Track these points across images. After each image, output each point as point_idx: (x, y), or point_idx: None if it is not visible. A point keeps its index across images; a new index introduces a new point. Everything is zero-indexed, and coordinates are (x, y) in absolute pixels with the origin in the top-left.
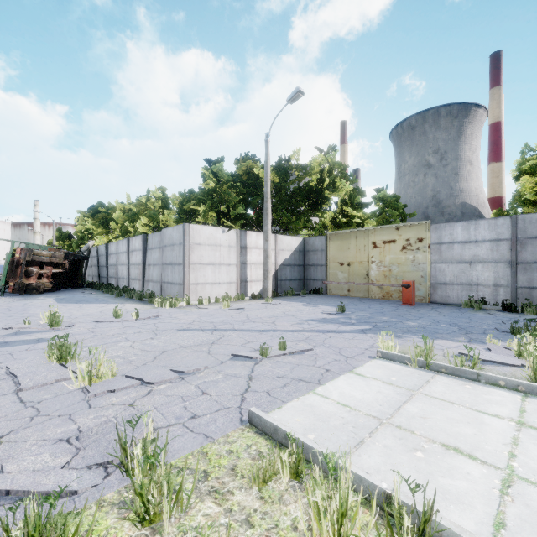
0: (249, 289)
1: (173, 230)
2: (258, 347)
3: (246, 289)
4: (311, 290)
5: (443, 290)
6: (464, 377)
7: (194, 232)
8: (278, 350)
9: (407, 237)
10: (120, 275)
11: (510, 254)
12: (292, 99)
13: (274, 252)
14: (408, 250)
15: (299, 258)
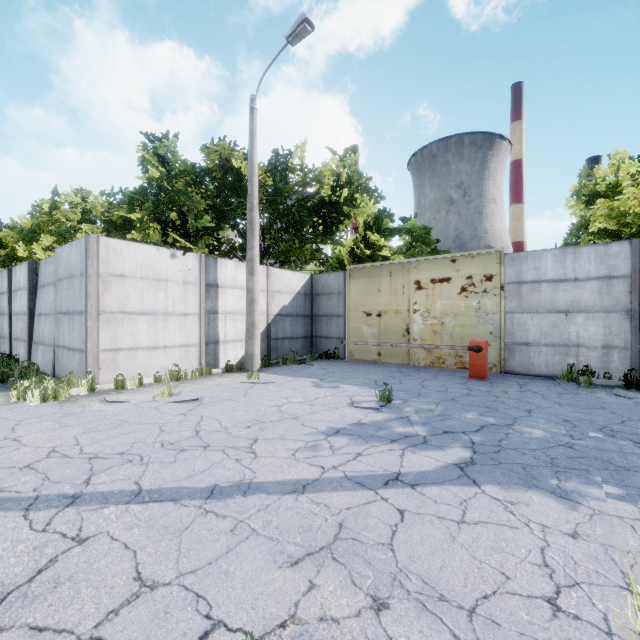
0: (223, 354)
1: (70, 249)
2: None
3: (216, 355)
4: (323, 353)
5: (524, 354)
6: None
7: (109, 253)
8: None
9: (468, 274)
10: None
11: (629, 299)
12: (294, 34)
13: (266, 295)
14: (469, 293)
15: (304, 305)
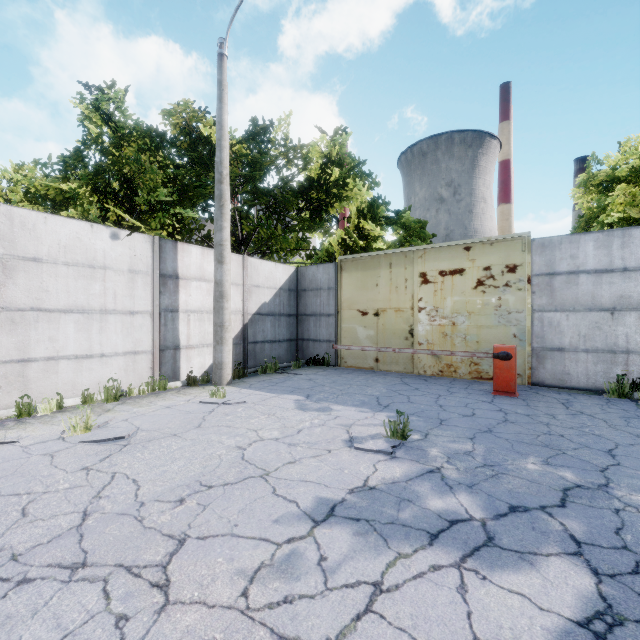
0: (185, 363)
1: None
2: None
3: (176, 363)
4: (310, 359)
5: (557, 362)
6: None
7: (14, 228)
8: None
9: (486, 264)
10: None
11: None
12: None
13: (241, 290)
14: (488, 287)
15: (288, 303)
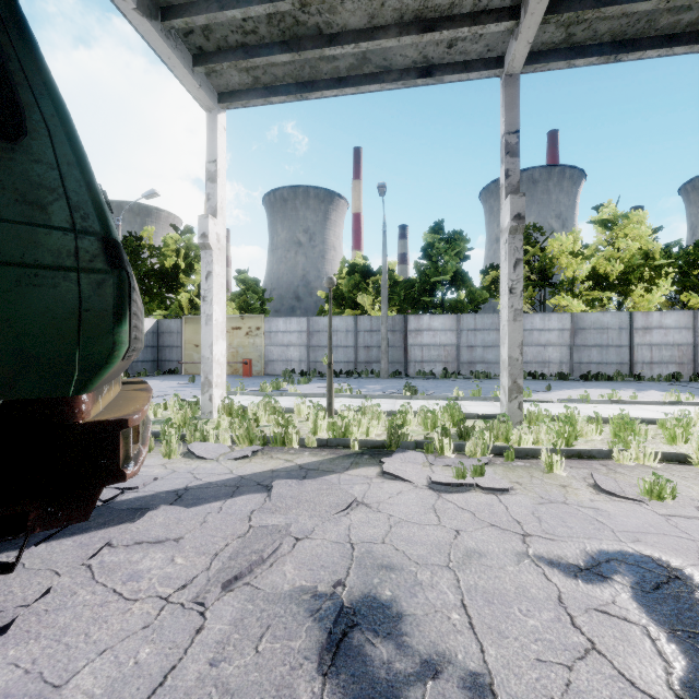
0: None
1: None
2: None
3: None
4: (167, 371)
5: (272, 366)
6: (239, 395)
7: None
8: None
9: (250, 326)
10: None
11: (307, 341)
12: (148, 197)
13: None
14: (250, 336)
15: (152, 340)
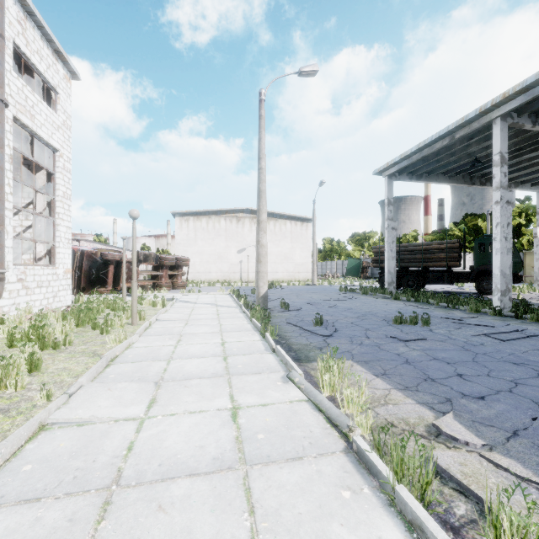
0: None
1: None
2: None
3: None
4: None
5: None
6: None
7: None
8: None
9: None
10: None
11: None
12: None
13: None
14: None
15: None
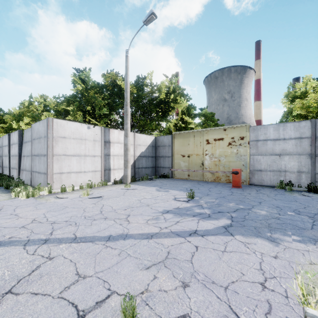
0: (112, 175)
1: (39, 124)
2: (87, 303)
3: (109, 175)
4: (161, 175)
5: (259, 175)
6: None
7: (58, 126)
8: (122, 317)
9: (232, 136)
10: (4, 165)
11: (310, 148)
12: (147, 20)
13: (133, 147)
14: (233, 145)
15: (152, 152)
